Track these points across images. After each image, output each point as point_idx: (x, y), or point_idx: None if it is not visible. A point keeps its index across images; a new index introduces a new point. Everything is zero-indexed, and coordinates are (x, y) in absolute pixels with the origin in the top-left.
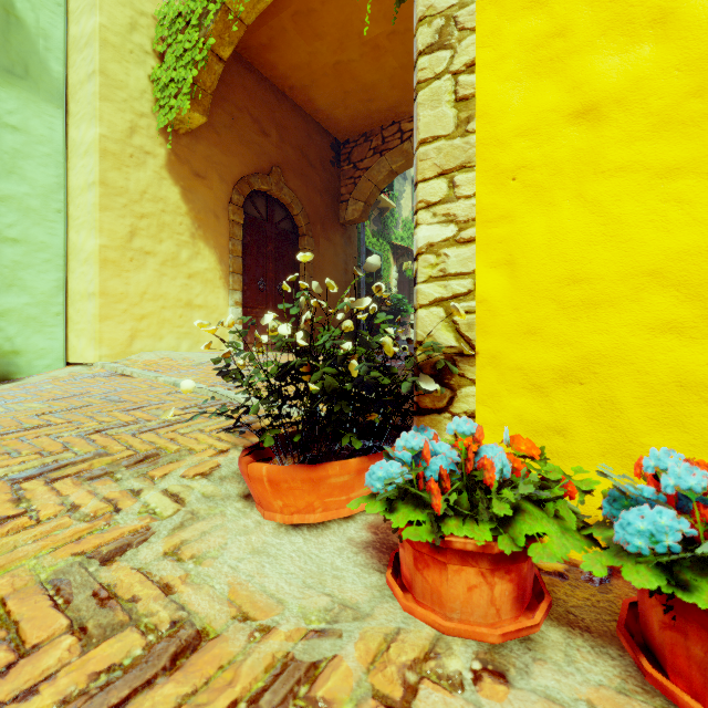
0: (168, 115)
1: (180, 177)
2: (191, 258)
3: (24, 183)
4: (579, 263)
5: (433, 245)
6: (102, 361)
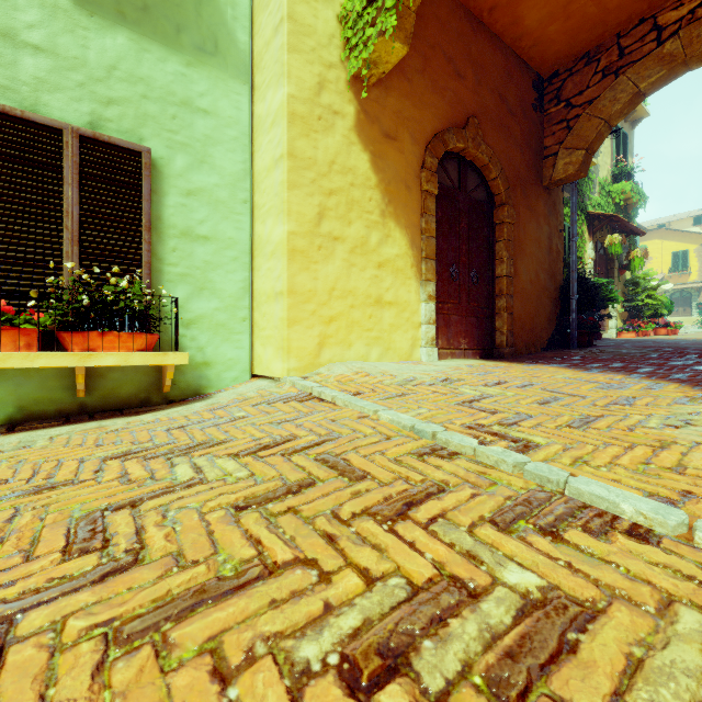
0: (362, 54)
1: (369, 140)
2: (381, 242)
3: (214, 172)
4: None
5: None
6: (290, 375)
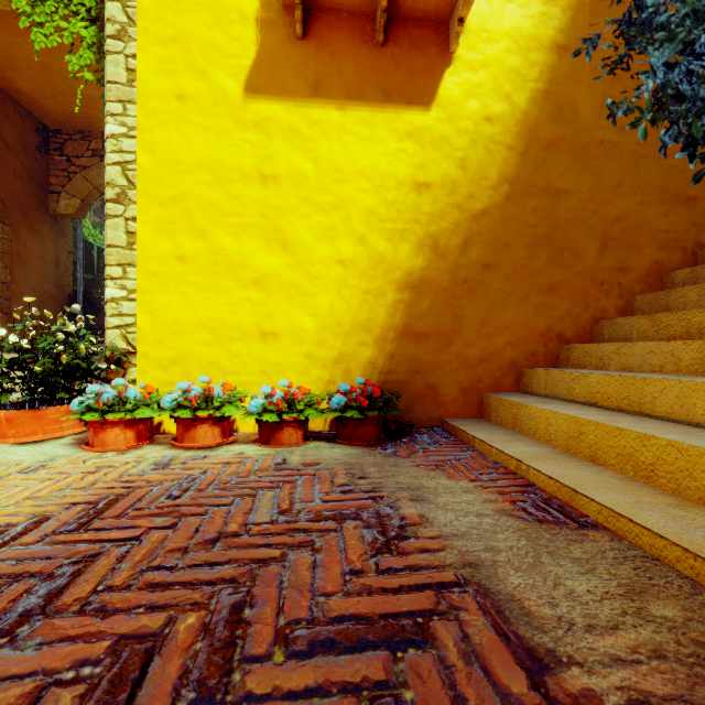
0: None
1: None
2: None
3: None
4: (179, 317)
5: (115, 298)
6: None
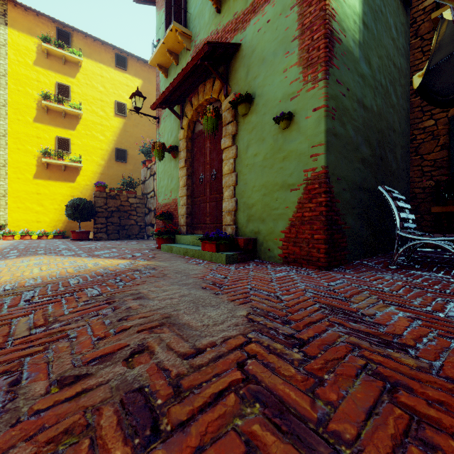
0: None
1: None
2: None
3: None
4: (18, 218)
5: (3, 215)
6: None
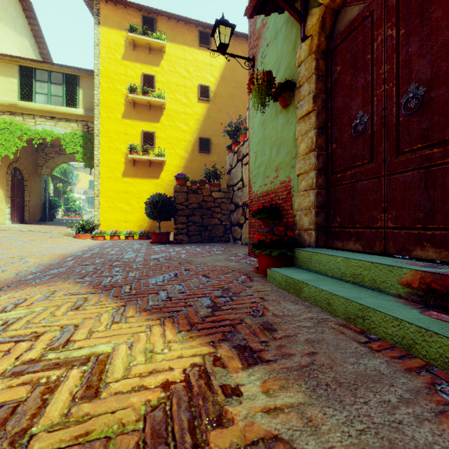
0: None
1: None
2: None
3: None
4: (109, 218)
5: (96, 215)
6: None
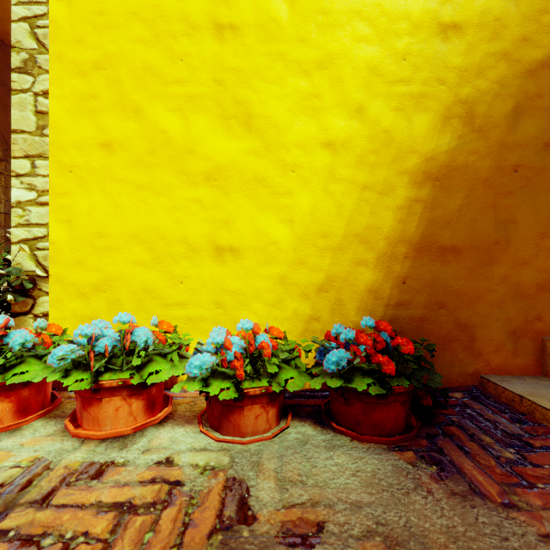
0: None
1: None
2: None
3: None
4: (103, 226)
5: (21, 202)
6: None
